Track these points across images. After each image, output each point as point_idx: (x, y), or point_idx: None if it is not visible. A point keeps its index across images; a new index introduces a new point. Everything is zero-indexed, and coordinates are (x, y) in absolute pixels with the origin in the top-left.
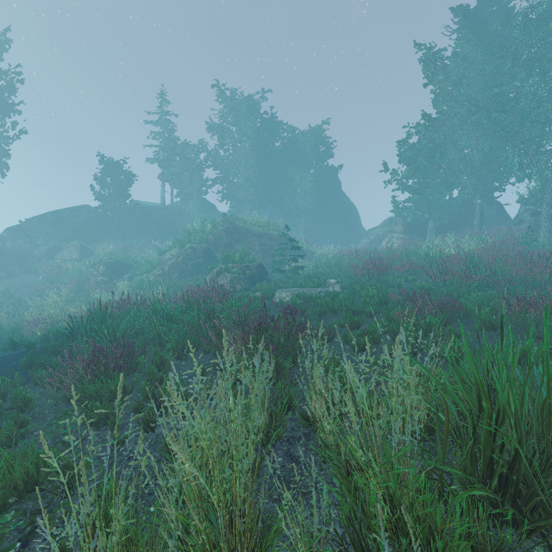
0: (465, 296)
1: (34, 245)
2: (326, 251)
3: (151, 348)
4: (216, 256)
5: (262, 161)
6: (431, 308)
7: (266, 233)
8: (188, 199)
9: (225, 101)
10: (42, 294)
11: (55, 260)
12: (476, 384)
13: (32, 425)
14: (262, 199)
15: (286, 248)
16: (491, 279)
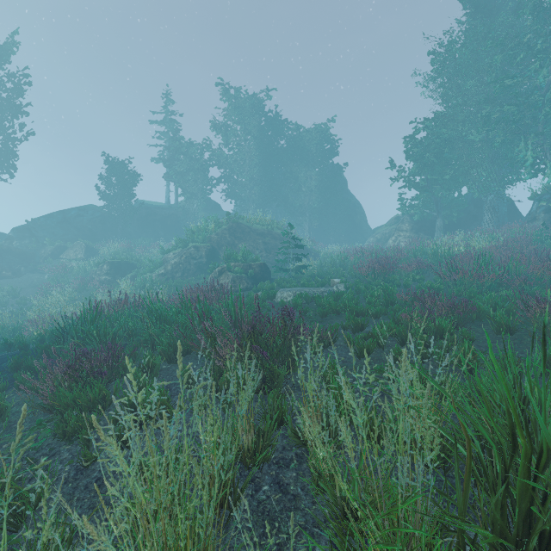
0: (477, 296)
1: (41, 244)
2: (331, 250)
3: (142, 351)
4: (220, 255)
5: (267, 160)
6: (441, 309)
7: (269, 232)
8: (192, 198)
9: (229, 100)
10: (47, 293)
11: (61, 259)
12: (509, 413)
13: (2, 437)
14: (267, 198)
15: (289, 247)
16: (504, 278)
